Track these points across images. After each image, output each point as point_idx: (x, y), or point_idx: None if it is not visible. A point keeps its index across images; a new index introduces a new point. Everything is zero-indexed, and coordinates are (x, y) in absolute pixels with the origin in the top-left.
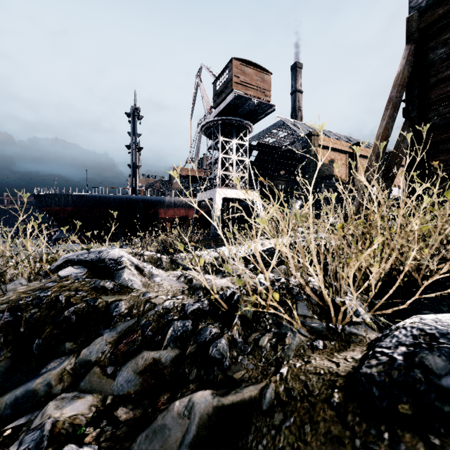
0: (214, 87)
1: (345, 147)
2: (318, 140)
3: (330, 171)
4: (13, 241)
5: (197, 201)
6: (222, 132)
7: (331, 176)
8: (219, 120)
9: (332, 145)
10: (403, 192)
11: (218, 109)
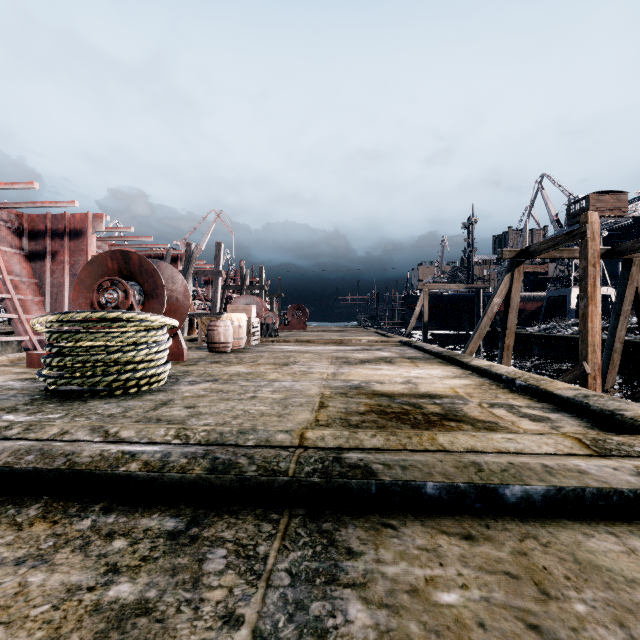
0: (568, 209)
1: None
2: None
3: None
4: None
5: (546, 297)
6: None
7: None
8: None
9: None
10: None
11: (573, 227)
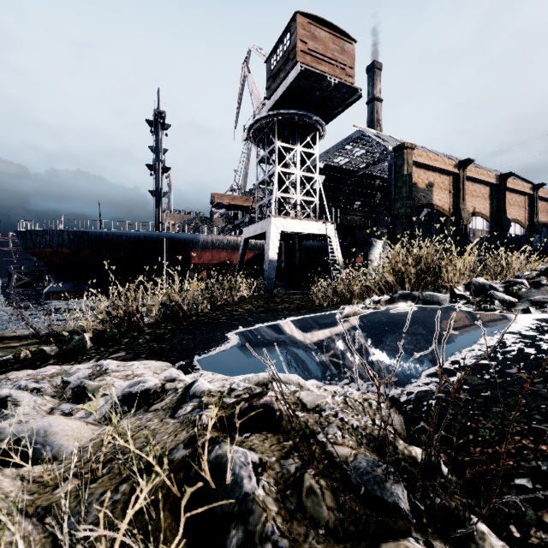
0: (268, 66)
1: (448, 166)
2: (412, 155)
3: (428, 198)
4: (2, 295)
5: (242, 238)
6: (279, 137)
7: (429, 206)
8: (276, 116)
9: (431, 163)
10: (523, 229)
11: (274, 97)
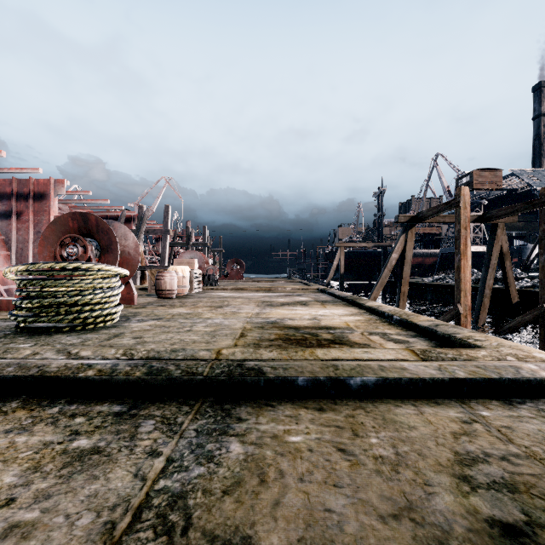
0: (457, 182)
1: None
2: None
3: None
4: None
5: (440, 253)
6: None
7: None
8: None
9: None
10: None
11: None
